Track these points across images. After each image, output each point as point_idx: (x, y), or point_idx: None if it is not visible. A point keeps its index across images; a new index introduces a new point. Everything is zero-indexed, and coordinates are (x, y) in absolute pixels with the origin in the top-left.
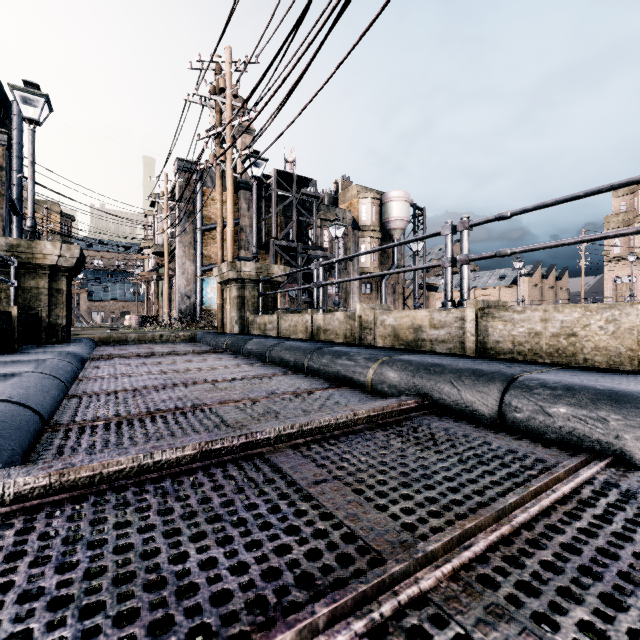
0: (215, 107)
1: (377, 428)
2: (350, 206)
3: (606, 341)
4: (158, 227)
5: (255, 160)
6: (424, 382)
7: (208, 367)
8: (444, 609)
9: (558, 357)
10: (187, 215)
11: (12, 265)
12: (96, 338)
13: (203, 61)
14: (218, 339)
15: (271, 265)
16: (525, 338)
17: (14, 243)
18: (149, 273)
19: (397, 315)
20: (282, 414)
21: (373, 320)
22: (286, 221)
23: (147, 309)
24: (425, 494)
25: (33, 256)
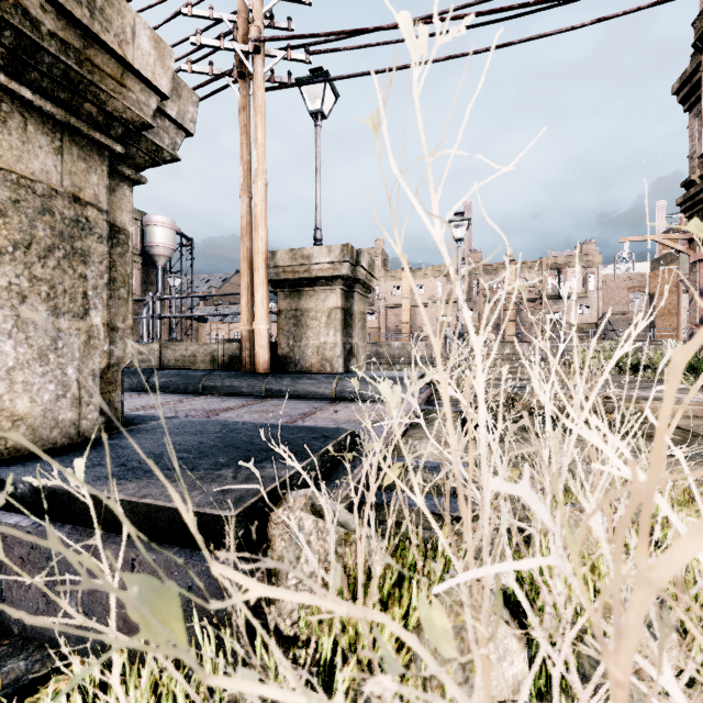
0: None
1: None
2: None
3: (204, 358)
4: None
5: None
6: None
7: None
8: None
9: (191, 366)
10: None
11: None
12: None
13: None
14: None
15: None
16: (180, 358)
17: None
18: None
19: None
20: None
21: None
22: None
23: None
24: None
25: None
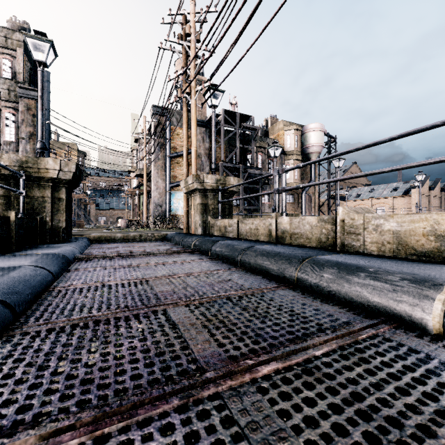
0: (182, 52)
1: None
2: (277, 137)
3: None
4: (139, 156)
5: (215, 89)
6: None
7: (183, 273)
8: None
9: None
10: (159, 146)
11: (21, 178)
12: (91, 237)
13: (173, 14)
14: (186, 239)
15: (228, 177)
16: None
17: (23, 160)
18: (133, 189)
19: (403, 219)
20: (372, 434)
21: (362, 224)
22: (230, 149)
23: (133, 215)
24: None
25: (38, 170)
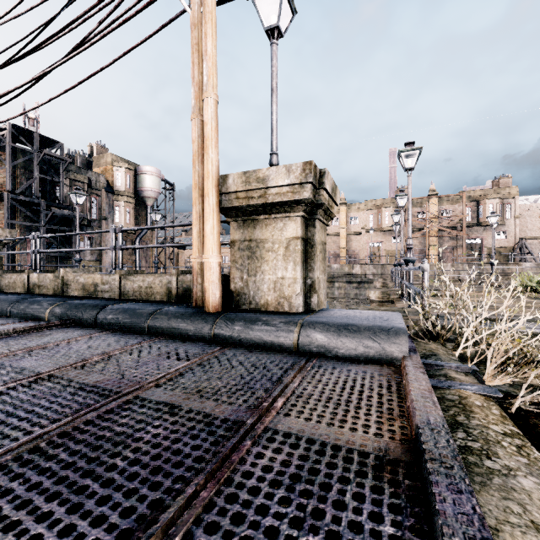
0: None
1: (26, 334)
2: (105, 171)
3: (160, 289)
4: None
5: None
6: (71, 313)
7: None
8: None
9: (147, 297)
10: None
11: None
12: None
13: None
14: None
15: None
16: (138, 289)
17: None
18: None
19: (85, 276)
20: None
21: (72, 279)
22: (27, 175)
23: None
24: (21, 346)
25: None
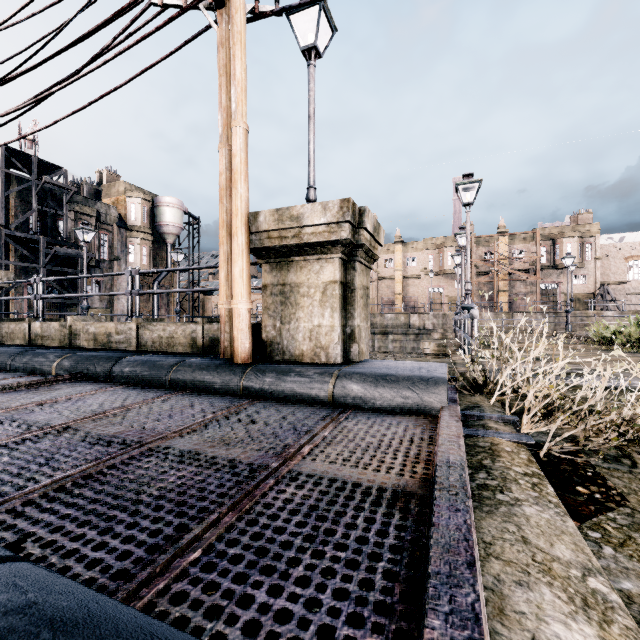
0: None
1: (33, 388)
2: (117, 202)
3: (183, 340)
4: None
5: None
6: (82, 366)
7: None
8: (2, 413)
9: (169, 348)
10: None
11: None
12: None
13: None
14: None
15: None
16: (157, 339)
17: None
18: None
19: (97, 325)
20: None
21: (81, 329)
22: (24, 206)
23: None
24: (29, 400)
25: None
